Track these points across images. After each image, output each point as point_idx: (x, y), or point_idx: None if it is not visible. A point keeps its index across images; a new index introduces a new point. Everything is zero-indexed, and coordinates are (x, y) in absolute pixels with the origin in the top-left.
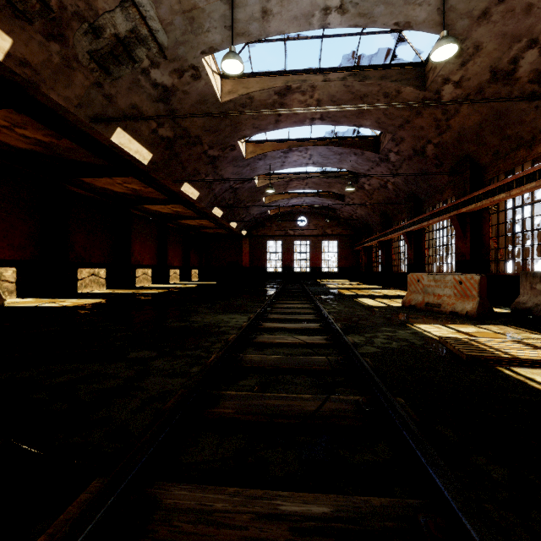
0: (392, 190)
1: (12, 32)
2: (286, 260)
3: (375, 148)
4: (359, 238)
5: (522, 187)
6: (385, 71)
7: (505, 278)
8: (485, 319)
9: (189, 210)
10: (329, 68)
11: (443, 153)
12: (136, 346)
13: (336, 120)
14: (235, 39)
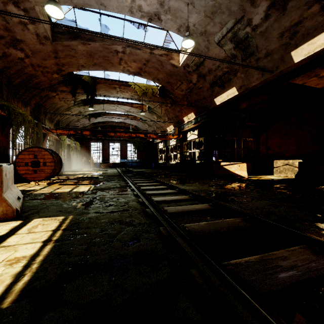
0: None
1: (233, 85)
2: None
3: None
4: None
5: None
6: None
7: None
8: None
9: None
10: None
11: None
12: (181, 180)
13: None
14: None
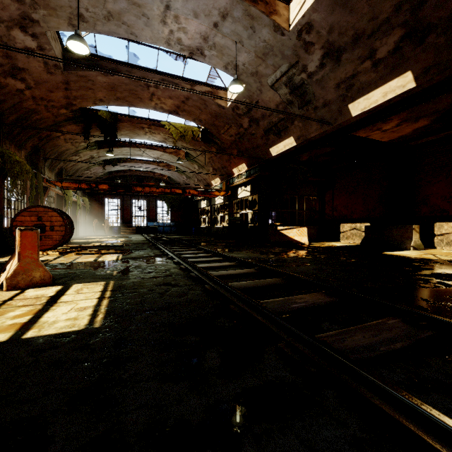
0: None
1: (290, 135)
2: None
3: None
4: None
5: None
6: None
7: None
8: None
9: None
10: None
11: None
12: (229, 248)
13: None
14: (257, 17)
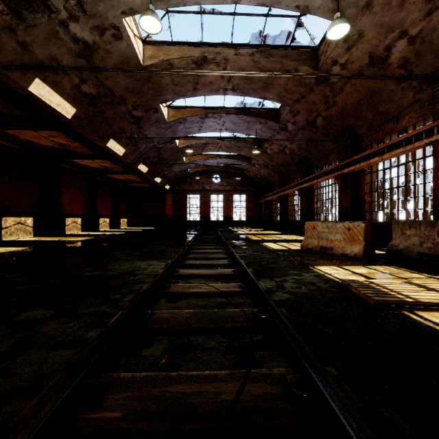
0: (289, 154)
1: None
2: (203, 211)
3: (276, 118)
4: (262, 193)
5: (392, 152)
6: (286, 51)
7: (377, 225)
8: (370, 260)
9: (117, 166)
10: (239, 43)
11: (329, 124)
12: (33, 302)
13: (245, 92)
14: (154, 3)
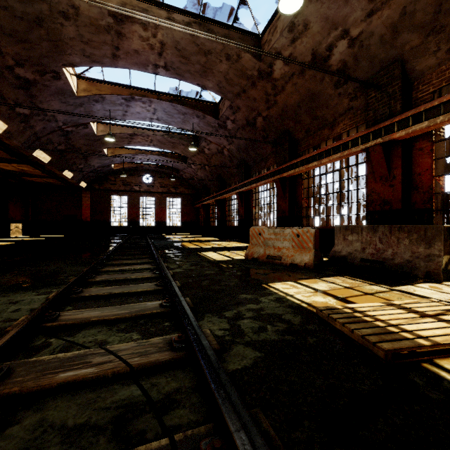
0: (227, 156)
1: None
2: (131, 215)
3: (215, 114)
4: (199, 197)
5: (330, 157)
6: (228, 31)
7: None
8: (321, 270)
9: None
10: (173, 6)
11: (269, 126)
12: None
13: (181, 74)
14: None
